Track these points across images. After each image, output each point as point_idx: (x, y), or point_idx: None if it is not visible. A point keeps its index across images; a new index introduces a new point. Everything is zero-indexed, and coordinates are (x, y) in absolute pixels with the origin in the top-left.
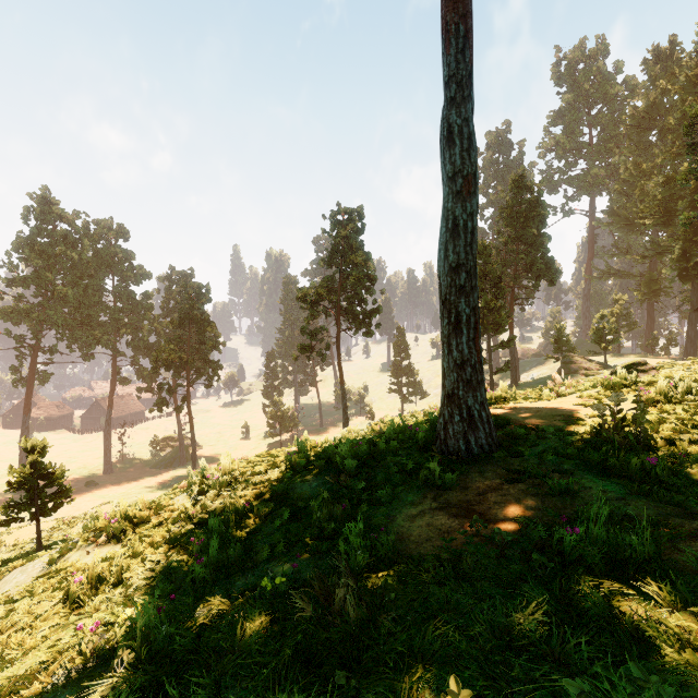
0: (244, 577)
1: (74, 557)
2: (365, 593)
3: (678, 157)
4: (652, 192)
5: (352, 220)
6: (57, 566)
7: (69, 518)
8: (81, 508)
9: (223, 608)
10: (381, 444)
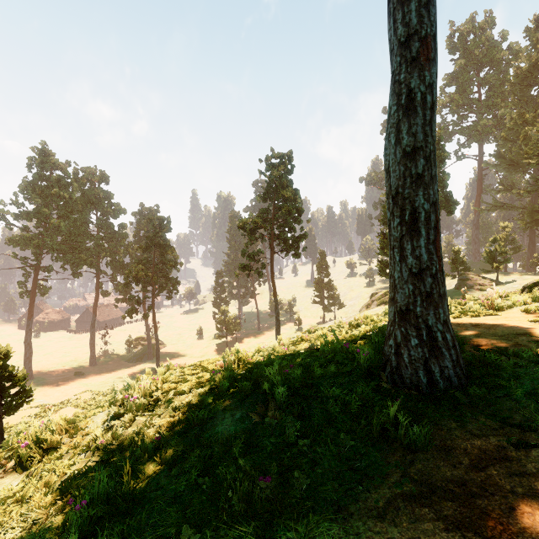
0: None
1: None
2: None
3: None
4: (534, 137)
5: (283, 163)
6: None
7: (50, 406)
8: (68, 394)
9: None
10: (315, 368)
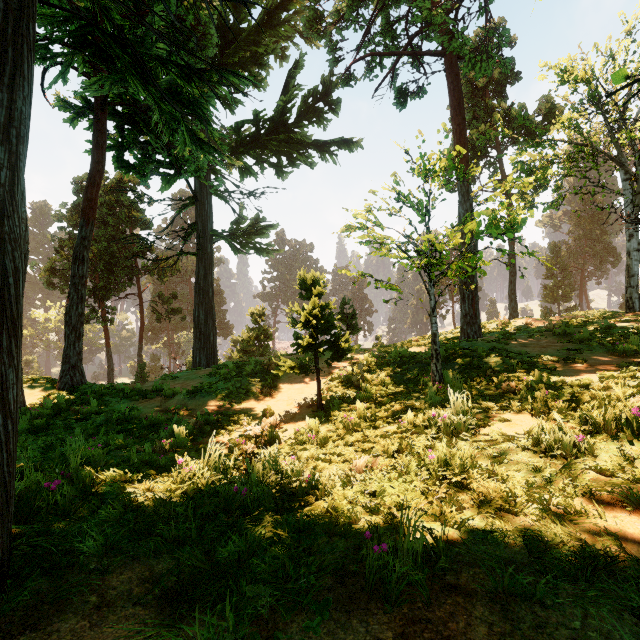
0: None
1: None
2: None
3: None
4: None
5: None
6: None
7: None
8: None
9: None
10: None
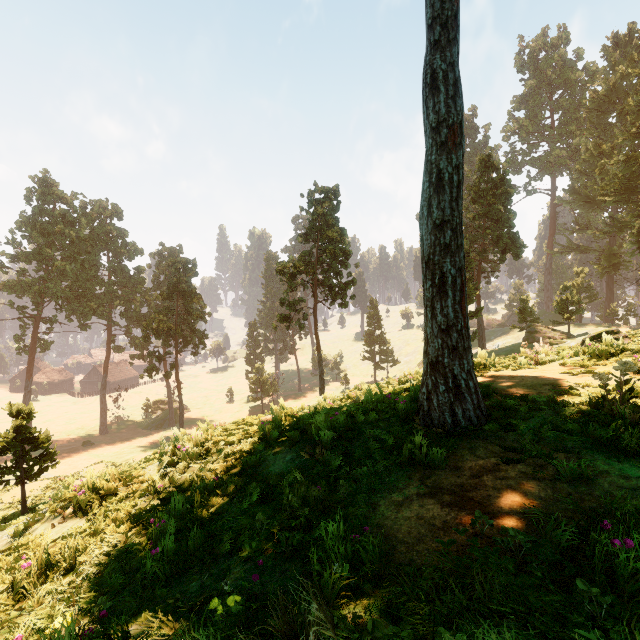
0: (201, 576)
1: (39, 531)
2: (346, 639)
3: (638, 137)
4: (612, 171)
5: (328, 198)
6: (19, 541)
7: (62, 477)
8: (77, 467)
9: (163, 632)
10: (358, 415)
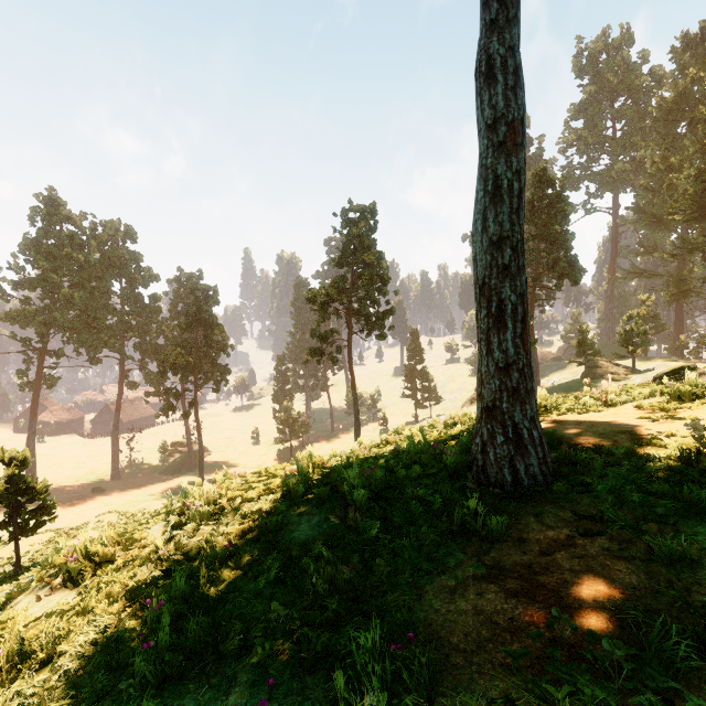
0: (201, 683)
1: (22, 604)
2: None
3: None
4: (682, 187)
5: (364, 218)
6: None
7: (66, 530)
8: (85, 516)
9: None
10: (399, 469)
